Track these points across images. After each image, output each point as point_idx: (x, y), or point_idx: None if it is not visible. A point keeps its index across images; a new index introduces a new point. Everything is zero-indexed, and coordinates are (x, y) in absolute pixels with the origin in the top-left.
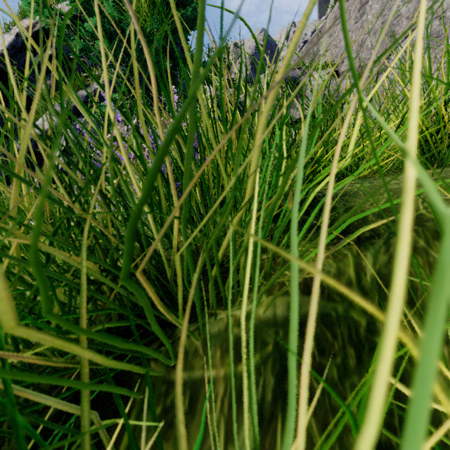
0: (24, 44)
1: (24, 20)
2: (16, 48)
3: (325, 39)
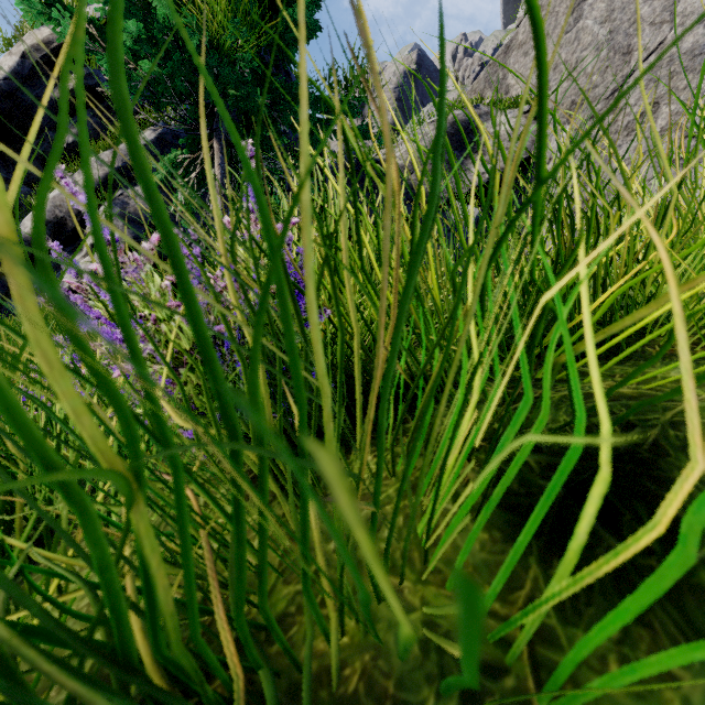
0: (35, 70)
1: (35, 31)
2: (22, 77)
3: (517, 60)
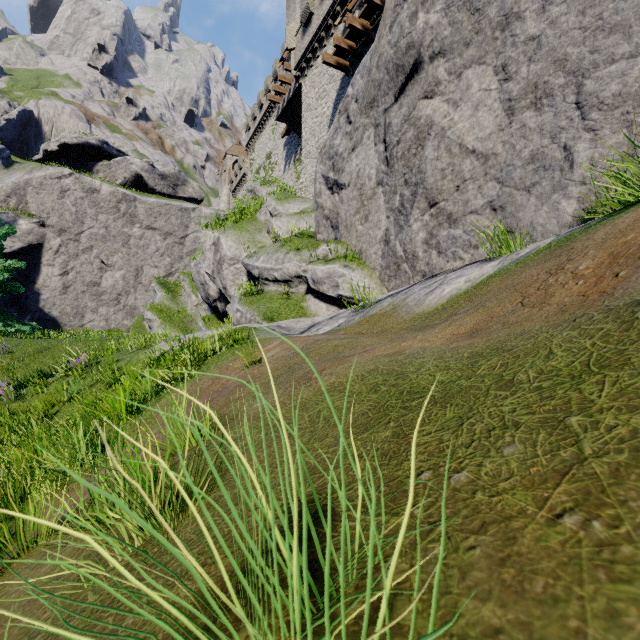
0: None
1: None
2: None
3: (33, 193)
